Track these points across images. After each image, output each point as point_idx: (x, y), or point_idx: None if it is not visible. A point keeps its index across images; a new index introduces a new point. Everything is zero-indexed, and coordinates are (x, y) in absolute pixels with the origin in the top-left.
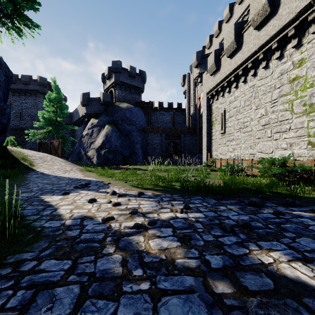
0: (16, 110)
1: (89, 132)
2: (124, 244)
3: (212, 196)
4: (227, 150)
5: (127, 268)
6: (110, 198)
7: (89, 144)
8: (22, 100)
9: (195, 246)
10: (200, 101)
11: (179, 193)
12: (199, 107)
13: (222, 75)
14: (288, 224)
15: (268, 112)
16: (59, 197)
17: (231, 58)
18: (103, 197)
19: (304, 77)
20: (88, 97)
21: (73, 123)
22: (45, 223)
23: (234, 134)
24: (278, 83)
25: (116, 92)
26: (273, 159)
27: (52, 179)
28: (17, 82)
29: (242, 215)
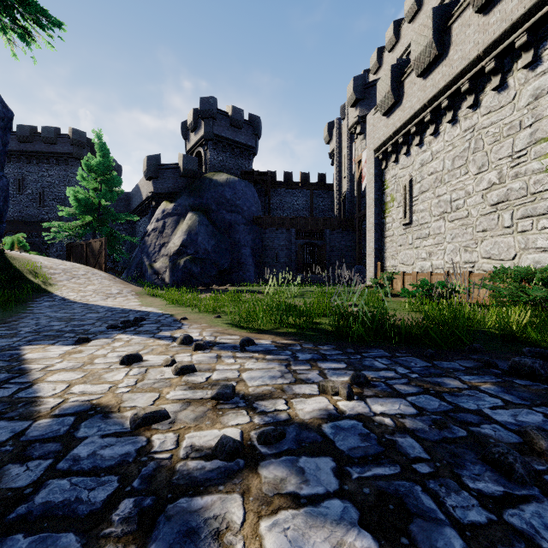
0: (34, 188)
1: (159, 226)
2: (168, 543)
3: (411, 350)
4: (415, 257)
5: None
6: (177, 352)
7: (158, 248)
8: (43, 171)
9: None
10: (361, 166)
11: (332, 341)
12: (358, 179)
13: (406, 112)
14: None
15: (506, 177)
16: (63, 350)
17: (425, 77)
18: (160, 350)
19: None
20: (157, 164)
21: (132, 211)
22: None
23: (431, 225)
24: (528, 116)
25: (207, 155)
26: (528, 270)
27: (75, 310)
28: (35, 139)
29: (521, 409)
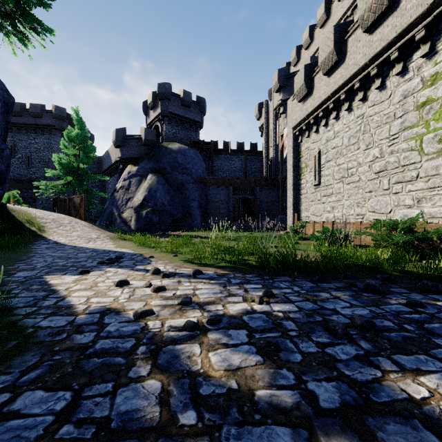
0: (23, 153)
1: (125, 184)
2: (166, 360)
3: (306, 277)
4: (322, 210)
5: (168, 409)
6: (151, 279)
7: (125, 202)
8: (31, 139)
9: (288, 364)
10: (283, 139)
11: (255, 271)
12: (281, 148)
13: (315, 100)
14: (436, 323)
15: (385, 153)
16: (74, 278)
17: (329, 76)
18: (139, 278)
19: (439, 99)
20: (123, 135)
21: (103, 172)
22: (42, 320)
23: (333, 186)
24: (399, 110)
25: (163, 128)
26: (395, 222)
27: (68, 251)
28: (24, 114)
29: (358, 308)
